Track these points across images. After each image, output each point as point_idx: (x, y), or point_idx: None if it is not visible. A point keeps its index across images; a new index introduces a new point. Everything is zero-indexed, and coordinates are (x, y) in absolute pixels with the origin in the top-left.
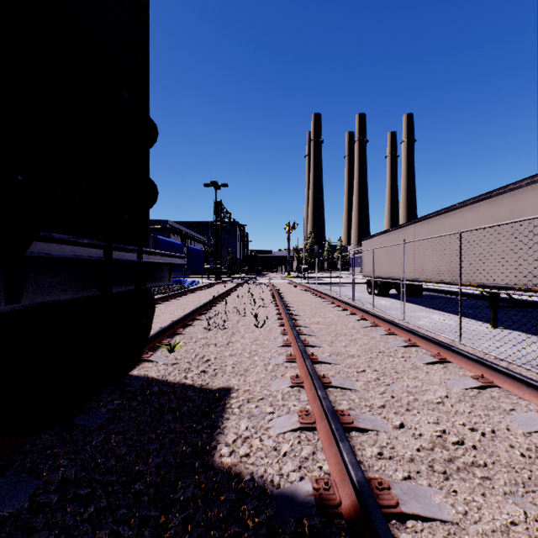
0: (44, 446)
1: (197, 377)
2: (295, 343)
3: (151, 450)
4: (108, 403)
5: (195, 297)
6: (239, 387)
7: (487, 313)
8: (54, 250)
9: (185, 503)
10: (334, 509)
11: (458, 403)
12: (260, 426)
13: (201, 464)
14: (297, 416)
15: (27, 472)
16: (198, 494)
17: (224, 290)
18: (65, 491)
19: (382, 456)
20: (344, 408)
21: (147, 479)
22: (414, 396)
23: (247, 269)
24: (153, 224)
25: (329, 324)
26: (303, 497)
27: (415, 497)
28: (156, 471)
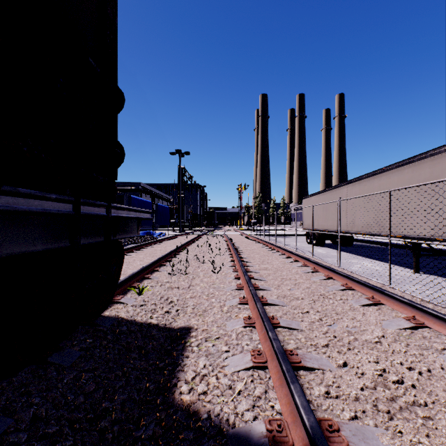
0: (19, 384)
1: (162, 317)
2: (247, 287)
3: (117, 388)
4: (81, 342)
5: (162, 246)
6: (198, 327)
7: (409, 260)
8: (20, 204)
9: (146, 442)
10: None
11: (394, 343)
12: (216, 364)
13: (162, 401)
14: (250, 355)
15: (0, 410)
16: (159, 432)
17: (186, 240)
18: (34, 429)
19: (329, 395)
20: (292, 347)
21: (112, 416)
22: (353, 336)
23: (206, 223)
24: (128, 186)
25: (276, 269)
26: (257, 438)
27: (364, 438)
28: (121, 408)
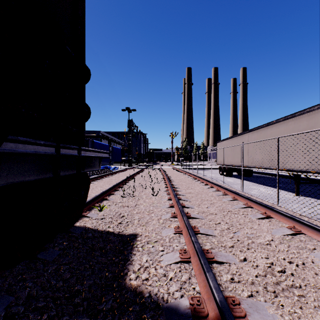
0: (17, 273)
1: (116, 227)
2: (176, 205)
3: (86, 276)
4: (60, 244)
5: (116, 176)
6: (142, 234)
7: (292, 186)
8: (20, 148)
9: (106, 312)
10: (204, 319)
11: (280, 245)
12: (155, 259)
13: (117, 285)
14: (178, 253)
15: (5, 291)
16: (115, 306)
17: (133, 172)
18: (29, 304)
19: (234, 280)
20: (208, 247)
21: (82, 295)
22: (251, 240)
23: (147, 160)
24: (91, 133)
25: (197, 193)
26: (183, 309)
27: (257, 310)
28: (88, 289)
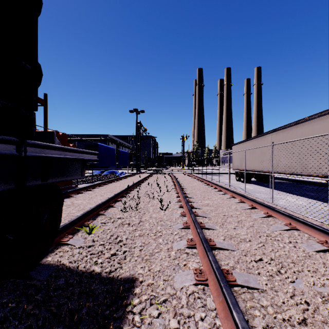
0: None
1: (106, 263)
2: (193, 226)
3: None
4: (0, 308)
5: (121, 183)
6: (143, 279)
7: (326, 195)
8: None
9: None
10: None
11: None
12: None
13: None
14: None
15: None
16: None
17: (141, 178)
18: None
19: None
20: (260, 325)
21: None
22: None
23: (157, 164)
24: (99, 137)
25: (217, 205)
26: None
27: None
28: None
